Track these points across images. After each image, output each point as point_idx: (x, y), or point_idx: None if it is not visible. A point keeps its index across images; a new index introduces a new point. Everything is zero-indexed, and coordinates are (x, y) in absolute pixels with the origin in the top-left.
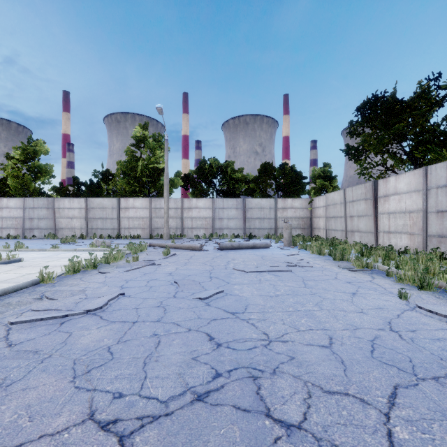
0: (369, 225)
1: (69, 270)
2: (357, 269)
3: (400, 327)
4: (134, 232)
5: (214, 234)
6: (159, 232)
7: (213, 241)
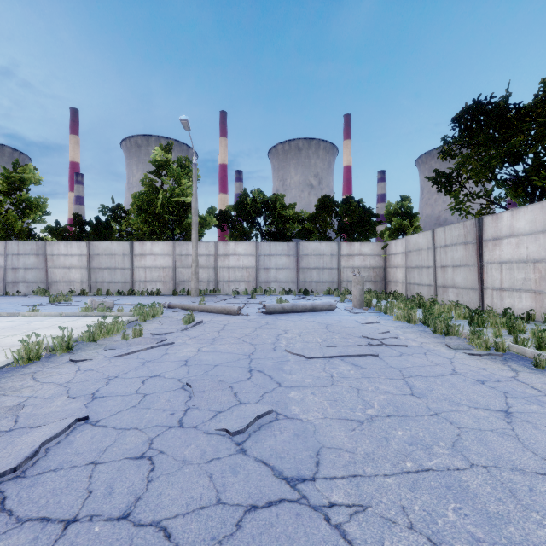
0: (470, 279)
1: (20, 358)
2: (482, 353)
3: None
4: (152, 287)
5: (257, 289)
6: (186, 287)
7: (256, 299)
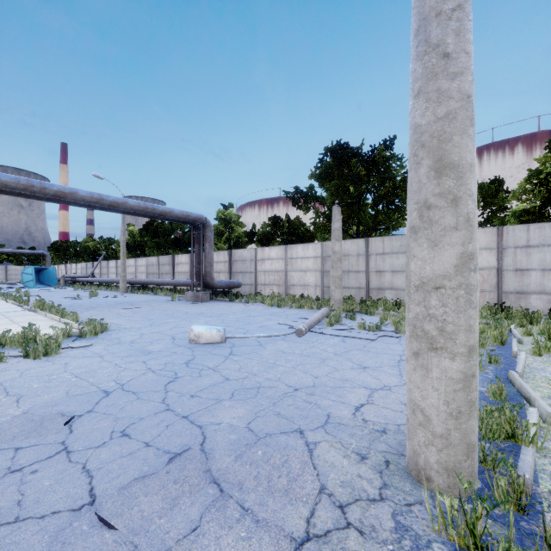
0: None
1: None
2: None
3: None
4: None
5: None
6: None
7: None
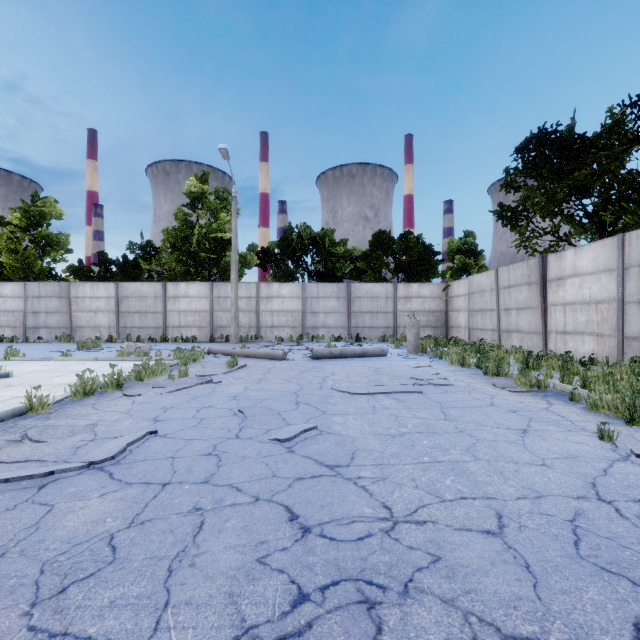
0: (534, 323)
1: (77, 392)
2: (524, 390)
3: (614, 494)
4: (187, 333)
5: (304, 335)
6: (224, 333)
7: (303, 345)
